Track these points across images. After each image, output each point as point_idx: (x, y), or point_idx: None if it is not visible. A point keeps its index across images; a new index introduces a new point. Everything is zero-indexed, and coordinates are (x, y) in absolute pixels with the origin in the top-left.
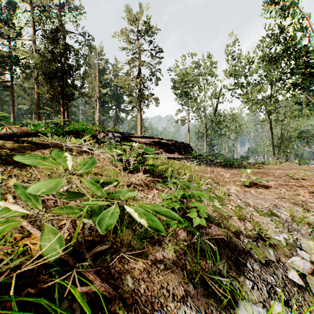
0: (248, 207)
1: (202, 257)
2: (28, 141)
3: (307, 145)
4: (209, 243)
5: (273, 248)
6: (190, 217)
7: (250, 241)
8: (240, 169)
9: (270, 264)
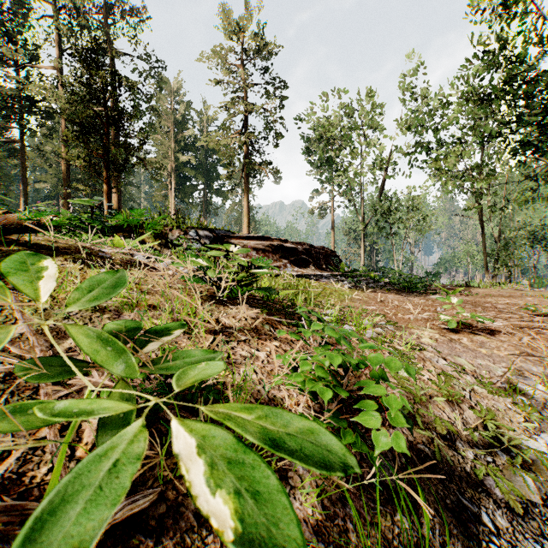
0: (462, 375)
1: (383, 507)
2: (25, 241)
3: (545, 254)
4: (412, 493)
5: (527, 470)
6: (348, 401)
7: (479, 454)
8: (429, 295)
9: (528, 511)
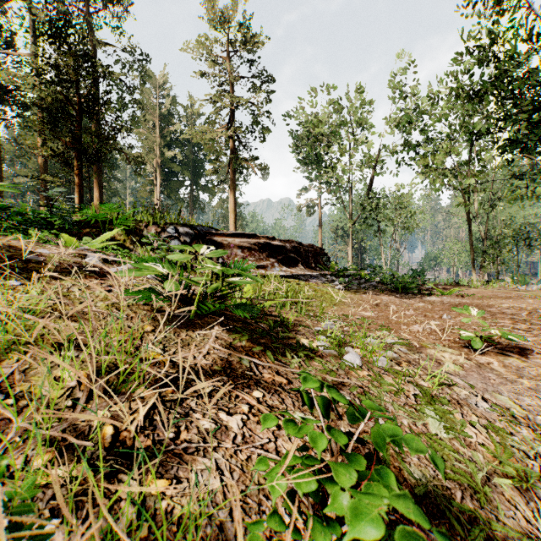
0: (514, 427)
1: None
2: None
3: (529, 252)
4: None
5: None
6: None
7: None
8: (425, 296)
9: None
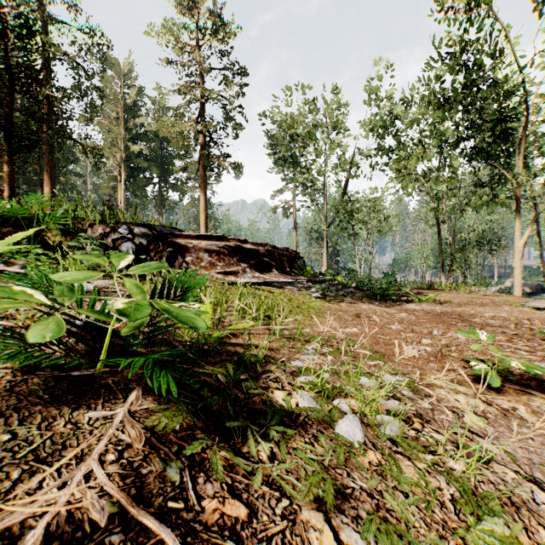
0: None
1: None
2: None
3: (490, 256)
4: None
5: None
6: None
7: None
8: (404, 304)
9: None
